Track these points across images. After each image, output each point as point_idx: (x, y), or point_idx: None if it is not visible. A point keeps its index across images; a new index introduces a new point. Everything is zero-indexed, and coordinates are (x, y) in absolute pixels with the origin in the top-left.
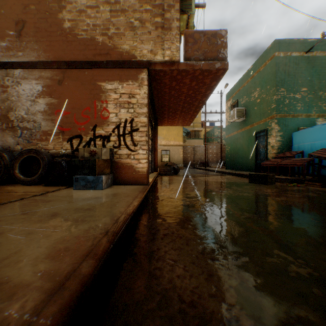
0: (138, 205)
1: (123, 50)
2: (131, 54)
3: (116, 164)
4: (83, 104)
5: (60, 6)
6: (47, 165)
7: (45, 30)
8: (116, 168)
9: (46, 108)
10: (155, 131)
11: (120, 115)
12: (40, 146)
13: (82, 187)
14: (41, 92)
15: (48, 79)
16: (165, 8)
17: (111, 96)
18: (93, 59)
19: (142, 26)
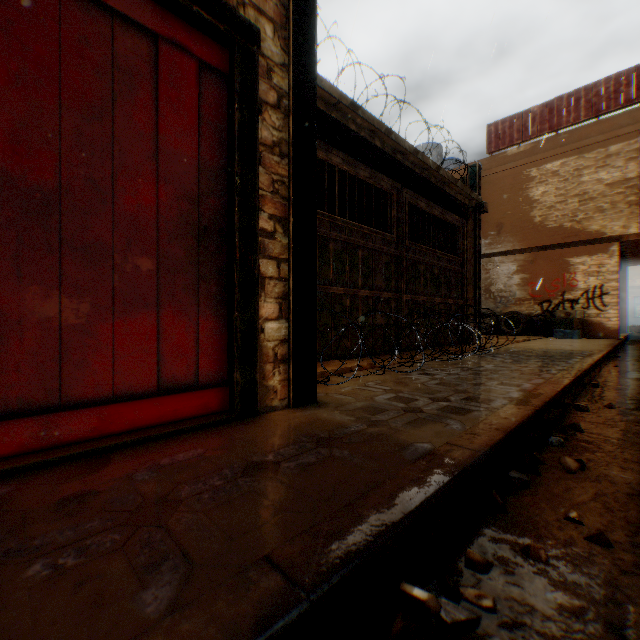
0: (617, 343)
1: (590, 230)
2: (598, 232)
3: (583, 322)
4: (551, 276)
5: (530, 207)
6: (525, 322)
7: (518, 226)
8: (583, 325)
9: (518, 281)
10: (620, 275)
11: (587, 283)
12: (514, 309)
13: (560, 337)
14: (514, 271)
15: (520, 261)
16: (638, 188)
17: (578, 268)
18: (560, 241)
19: (611, 207)
